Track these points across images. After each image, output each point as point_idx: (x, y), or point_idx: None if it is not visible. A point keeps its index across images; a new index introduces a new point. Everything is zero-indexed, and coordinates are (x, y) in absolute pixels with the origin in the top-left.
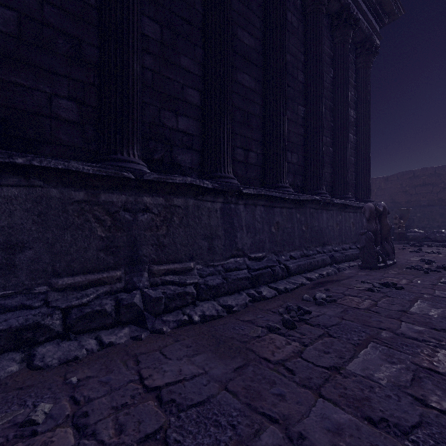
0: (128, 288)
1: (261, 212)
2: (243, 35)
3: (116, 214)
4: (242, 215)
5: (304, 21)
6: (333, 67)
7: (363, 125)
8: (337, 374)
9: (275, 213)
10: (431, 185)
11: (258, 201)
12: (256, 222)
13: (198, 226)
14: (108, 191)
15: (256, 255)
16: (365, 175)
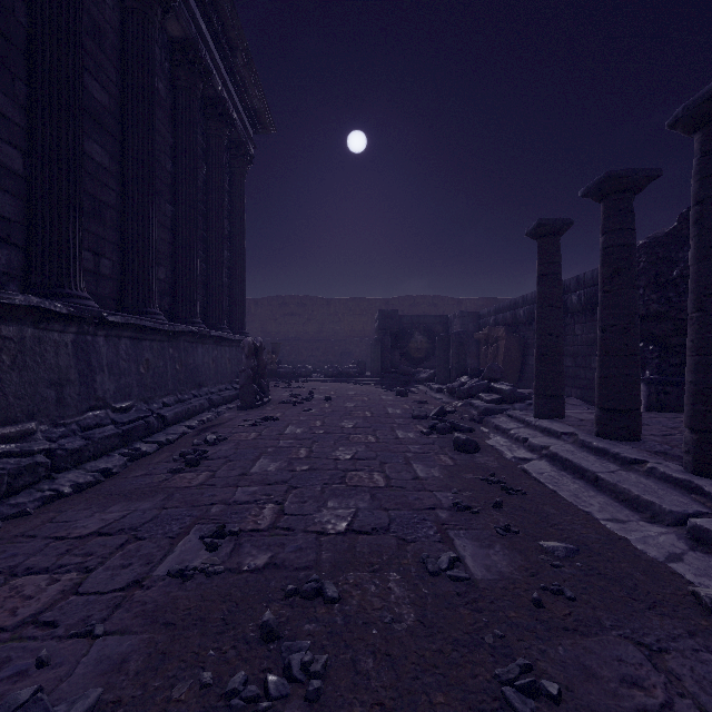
0: None
1: (127, 346)
2: (93, 85)
3: None
4: (103, 351)
5: (174, 94)
6: (206, 163)
7: (238, 242)
8: (245, 476)
9: (144, 348)
10: (298, 315)
11: (123, 331)
12: (121, 360)
13: (40, 367)
14: None
15: (123, 405)
16: (240, 302)
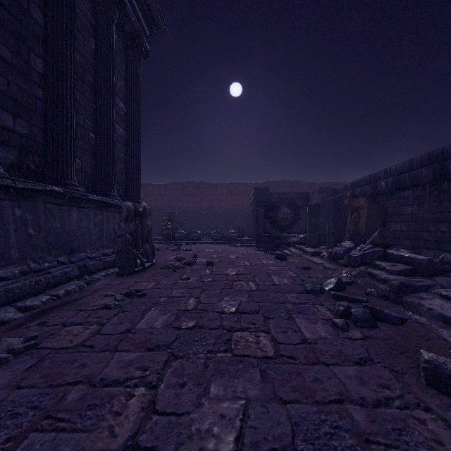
0: None
1: None
2: None
3: None
4: None
5: None
6: (96, 39)
7: (133, 122)
8: None
9: None
10: (195, 195)
11: None
12: None
13: None
14: None
15: None
16: (135, 175)
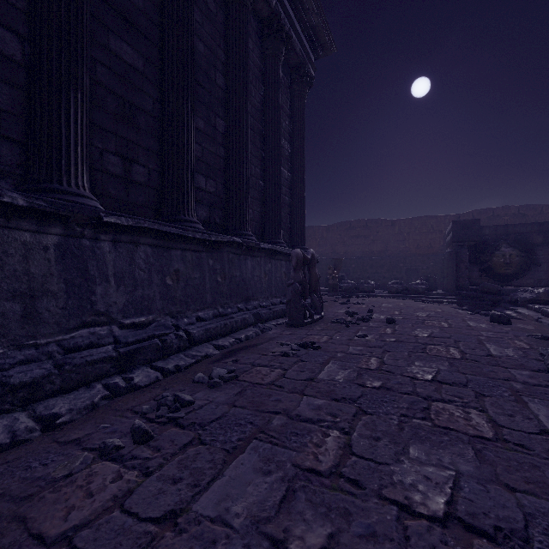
0: None
1: (147, 254)
2: None
3: None
4: (109, 258)
5: (226, 10)
6: (264, 84)
7: (298, 161)
8: (169, 530)
9: (173, 257)
10: (364, 236)
11: (140, 237)
12: (136, 270)
13: None
14: None
15: (136, 320)
16: (300, 219)
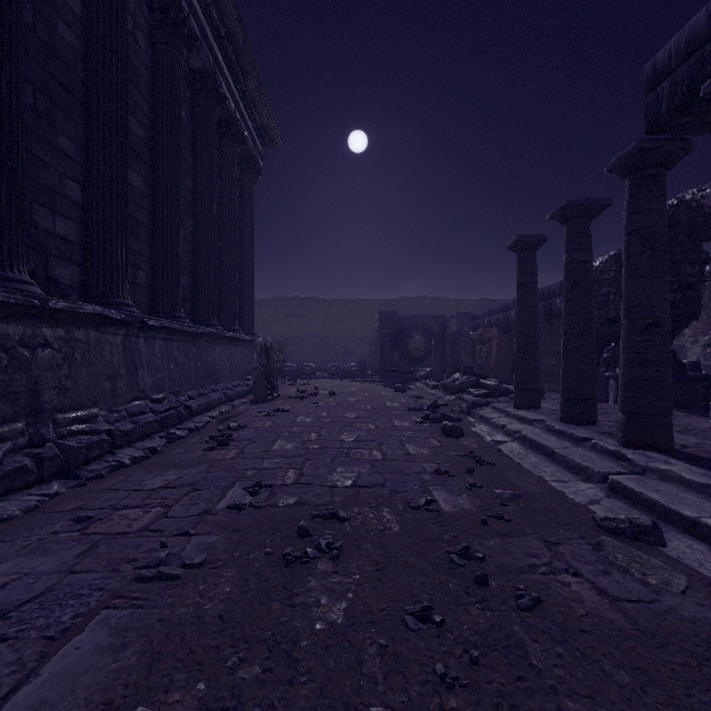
0: (36, 442)
1: (161, 346)
2: (132, 121)
3: (13, 350)
4: (143, 350)
5: (194, 119)
6: (221, 178)
7: (248, 249)
8: (268, 452)
9: (174, 348)
10: (301, 315)
11: (158, 333)
12: (156, 358)
13: (100, 364)
14: (2, 320)
15: (158, 396)
16: (250, 305)
